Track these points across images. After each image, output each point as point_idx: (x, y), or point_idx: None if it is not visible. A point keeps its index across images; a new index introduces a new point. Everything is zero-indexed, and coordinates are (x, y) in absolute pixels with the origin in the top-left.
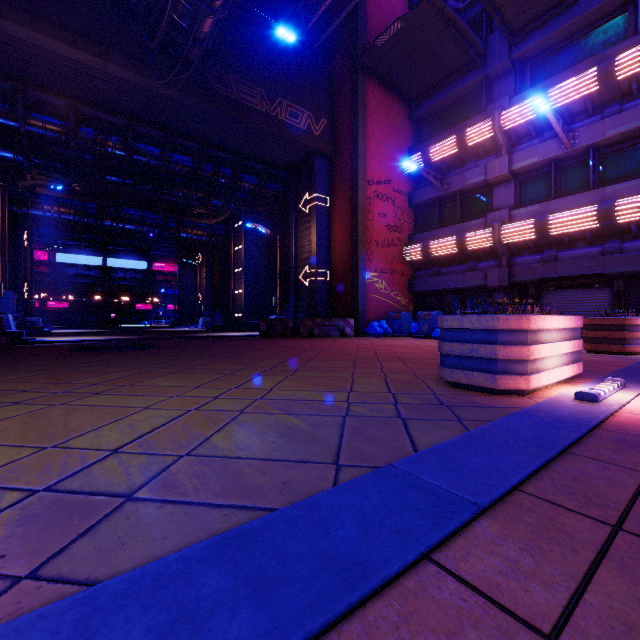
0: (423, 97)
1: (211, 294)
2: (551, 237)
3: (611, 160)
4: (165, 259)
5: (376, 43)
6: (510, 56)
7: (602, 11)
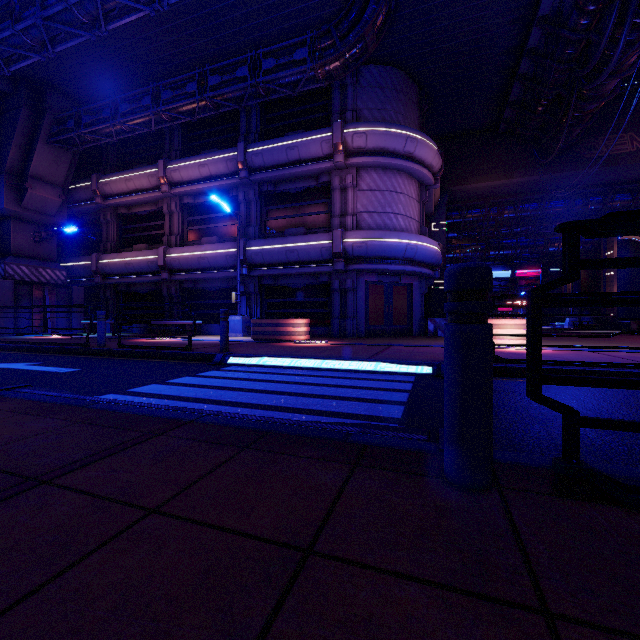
0: None
1: None
2: None
3: None
4: (527, 266)
5: None
6: None
7: None
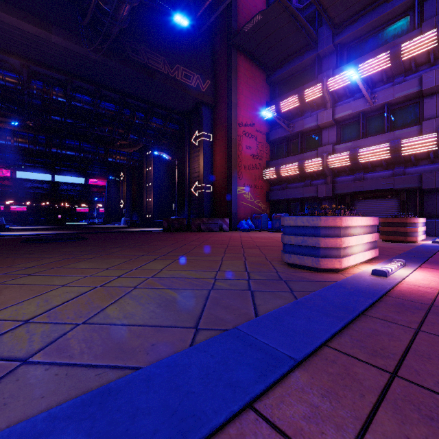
0: (276, 67)
1: (130, 201)
2: (360, 164)
3: (398, 113)
4: (97, 176)
5: (244, 29)
6: (333, 42)
7: (393, 14)
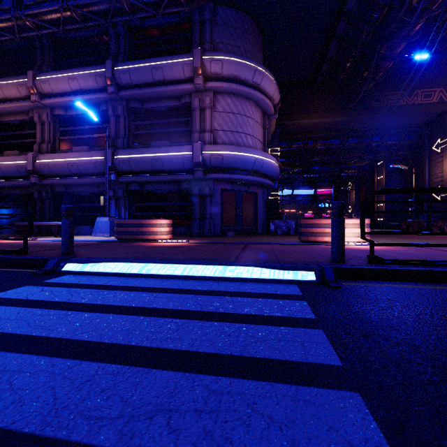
0: None
1: (358, 207)
2: None
3: None
4: (323, 187)
5: None
6: None
7: None
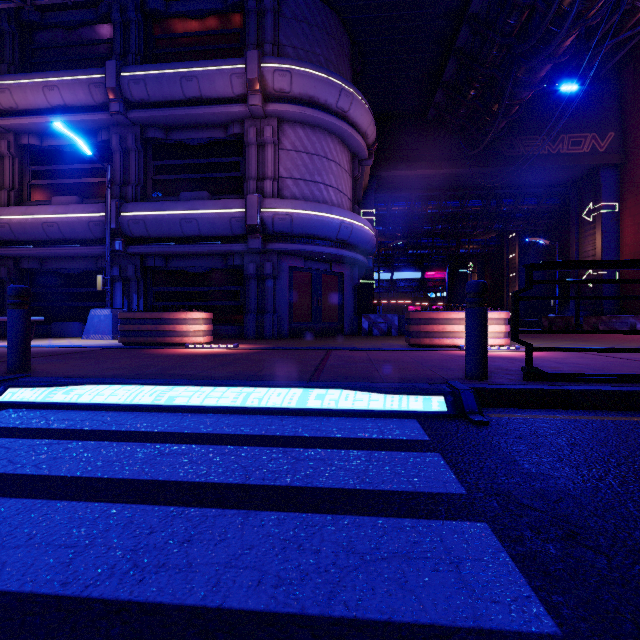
0: None
1: None
2: None
3: None
4: (435, 268)
5: None
6: None
7: None
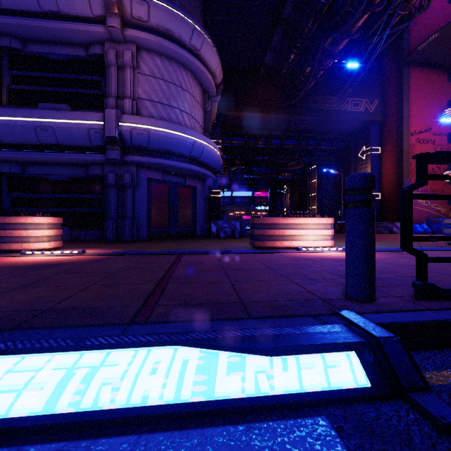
0: None
1: (292, 209)
2: None
3: None
4: (261, 189)
5: (417, 49)
6: None
7: None
